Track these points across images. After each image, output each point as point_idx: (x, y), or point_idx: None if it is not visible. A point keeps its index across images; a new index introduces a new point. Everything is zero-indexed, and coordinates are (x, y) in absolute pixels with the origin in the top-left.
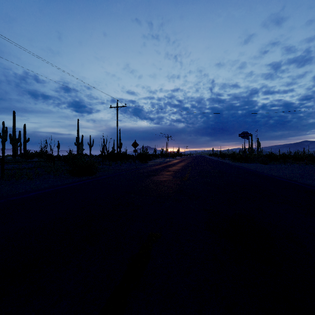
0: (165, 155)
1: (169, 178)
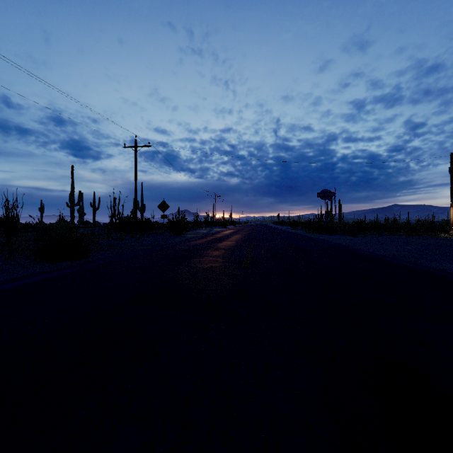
0: (212, 223)
1: (218, 263)
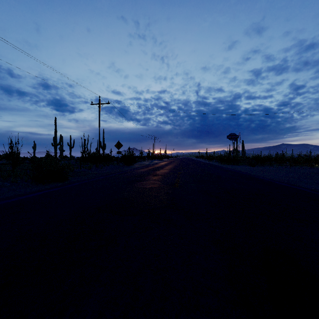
0: (152, 157)
1: (156, 184)
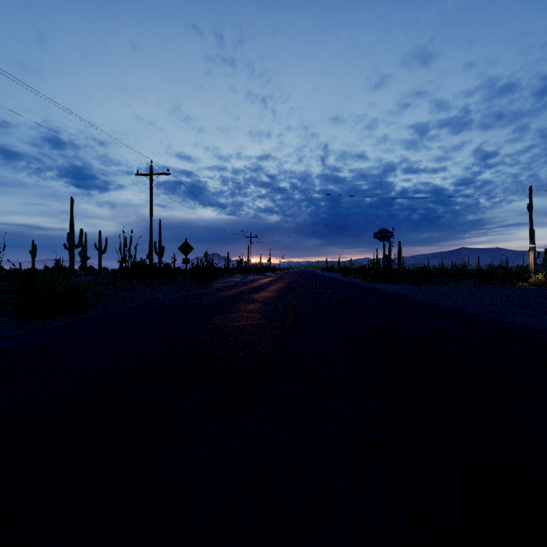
0: (246, 270)
1: (253, 320)
